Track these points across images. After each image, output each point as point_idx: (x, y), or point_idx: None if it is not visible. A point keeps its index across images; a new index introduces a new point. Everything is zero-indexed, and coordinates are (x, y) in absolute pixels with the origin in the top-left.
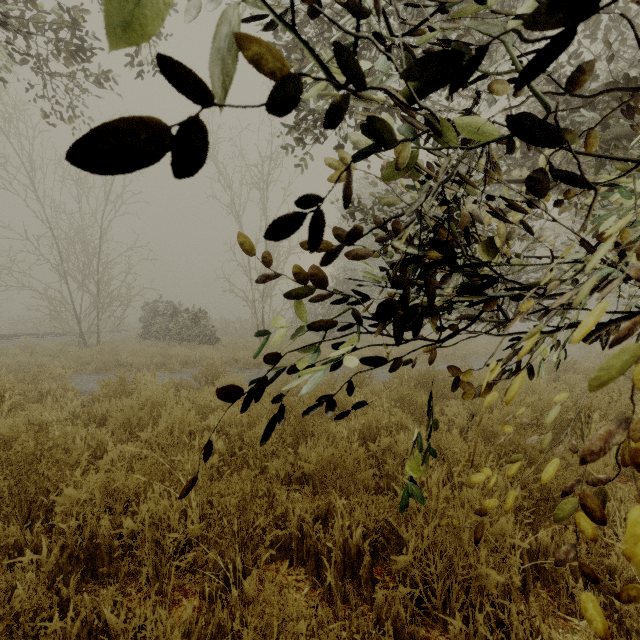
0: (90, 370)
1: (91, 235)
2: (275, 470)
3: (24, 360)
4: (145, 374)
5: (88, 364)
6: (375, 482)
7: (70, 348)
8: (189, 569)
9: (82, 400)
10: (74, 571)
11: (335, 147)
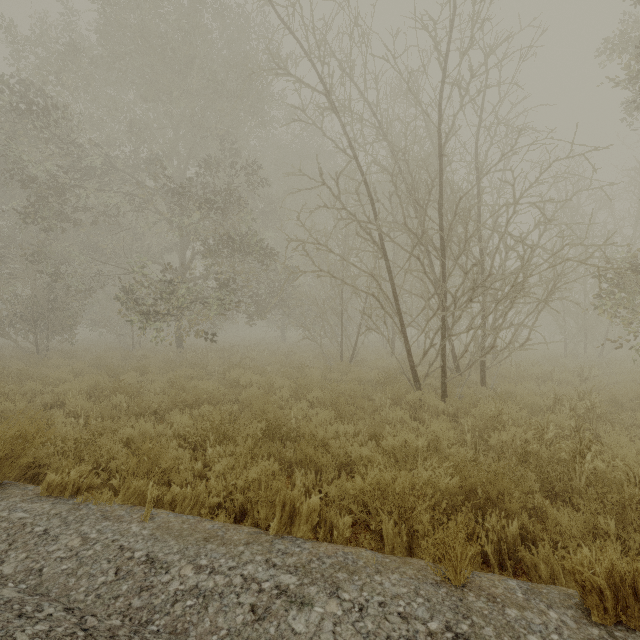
0: None
1: None
2: None
3: None
4: None
5: None
6: None
7: None
8: None
9: None
10: None
11: None
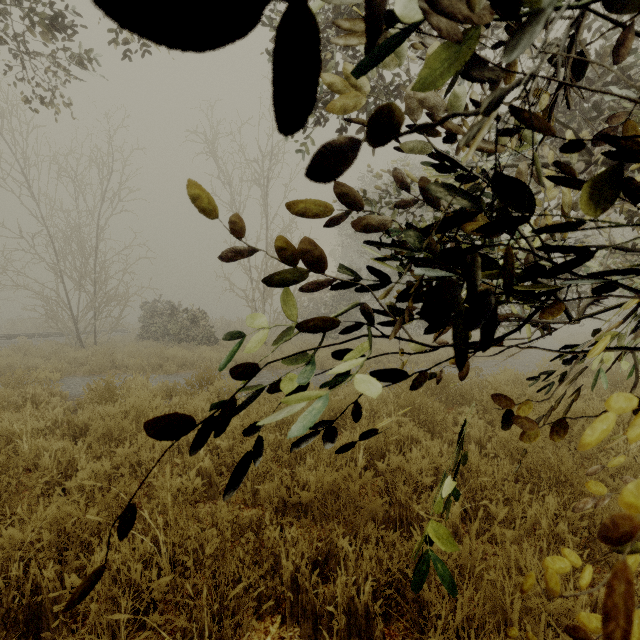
0: (84, 372)
1: (88, 233)
2: (268, 495)
3: (15, 362)
4: (137, 377)
5: (83, 366)
6: (384, 510)
7: (65, 349)
8: (157, 629)
9: (68, 406)
10: (10, 636)
11: (338, 131)
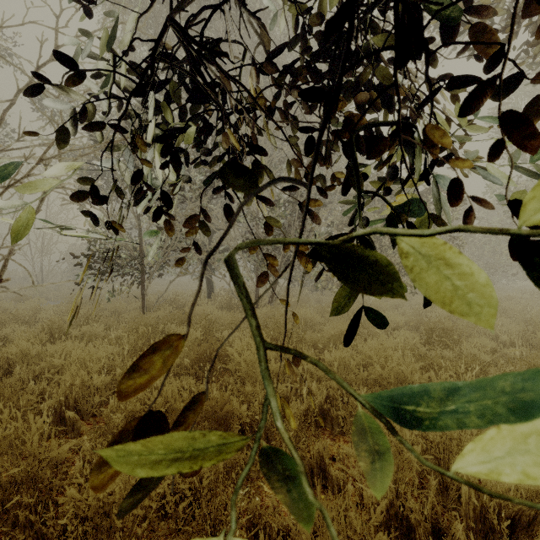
0: None
1: None
2: None
3: None
4: None
5: None
6: None
7: None
8: None
9: None
10: None
11: None
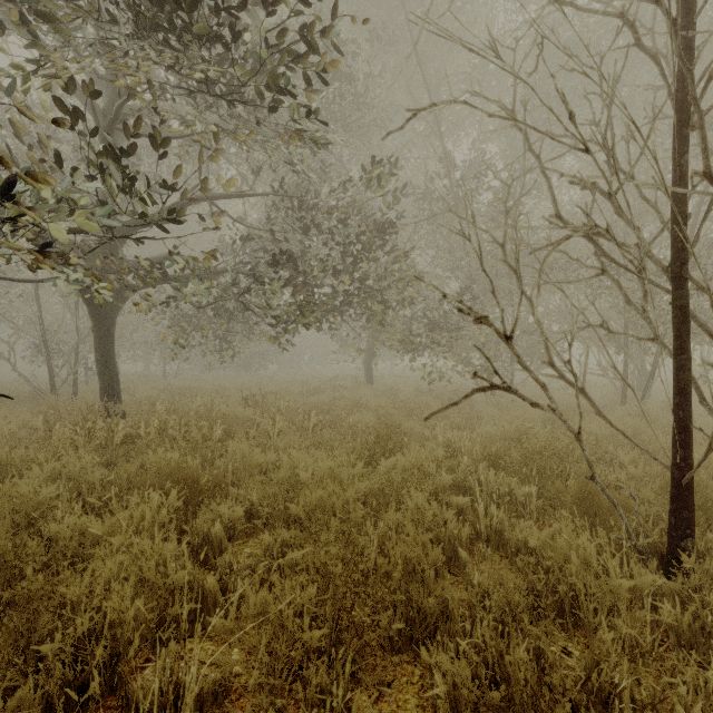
0: None
1: None
2: None
3: None
4: None
5: None
6: None
7: None
8: None
9: None
10: None
11: None
